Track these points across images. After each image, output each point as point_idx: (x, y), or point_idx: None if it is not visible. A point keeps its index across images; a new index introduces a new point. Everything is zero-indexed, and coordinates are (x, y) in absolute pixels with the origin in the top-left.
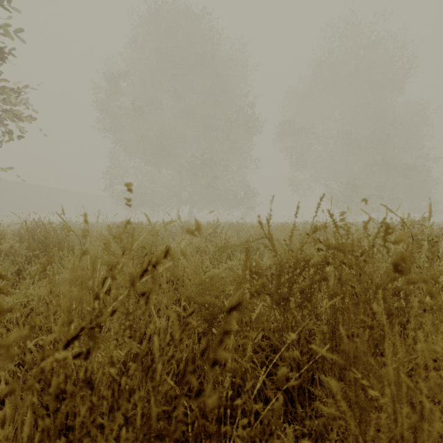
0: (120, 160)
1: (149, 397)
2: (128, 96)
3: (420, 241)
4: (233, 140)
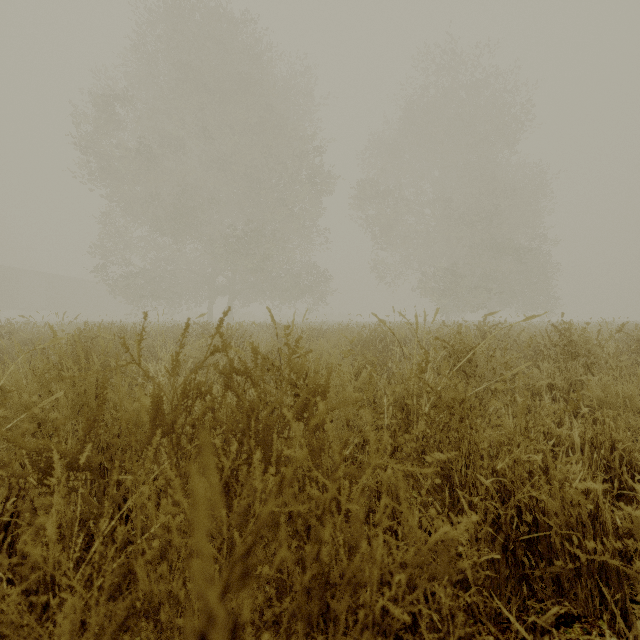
0: (119, 226)
1: (13, 573)
2: (131, 130)
3: (302, 367)
4: (291, 204)
